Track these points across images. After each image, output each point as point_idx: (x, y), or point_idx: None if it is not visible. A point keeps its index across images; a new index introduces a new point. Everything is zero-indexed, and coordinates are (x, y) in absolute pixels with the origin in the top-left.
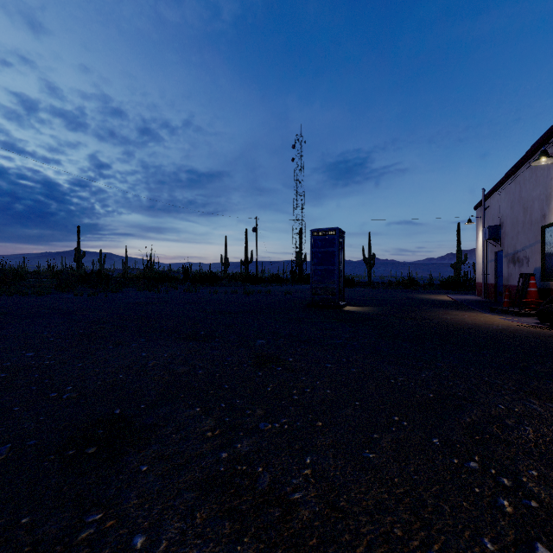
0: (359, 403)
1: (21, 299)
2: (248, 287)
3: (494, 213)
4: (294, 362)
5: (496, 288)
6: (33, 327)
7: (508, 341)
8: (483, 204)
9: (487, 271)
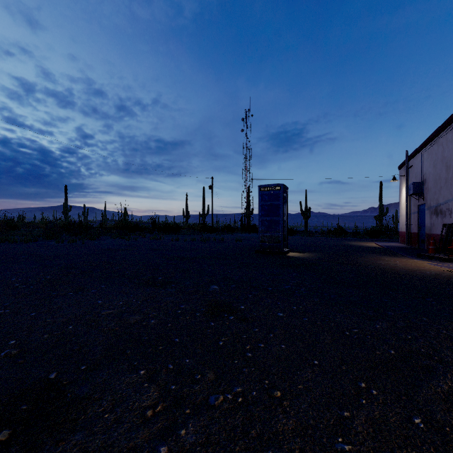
0: (318, 363)
1: (9, 246)
2: (205, 235)
3: (417, 172)
4: (246, 310)
5: (419, 236)
6: (5, 272)
7: (447, 287)
8: (406, 164)
9: (410, 222)
